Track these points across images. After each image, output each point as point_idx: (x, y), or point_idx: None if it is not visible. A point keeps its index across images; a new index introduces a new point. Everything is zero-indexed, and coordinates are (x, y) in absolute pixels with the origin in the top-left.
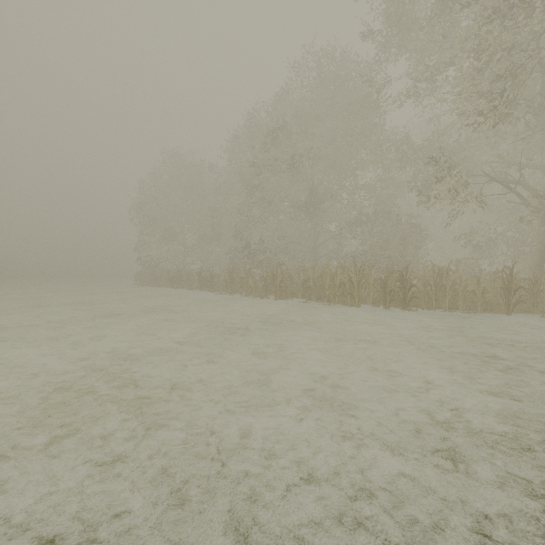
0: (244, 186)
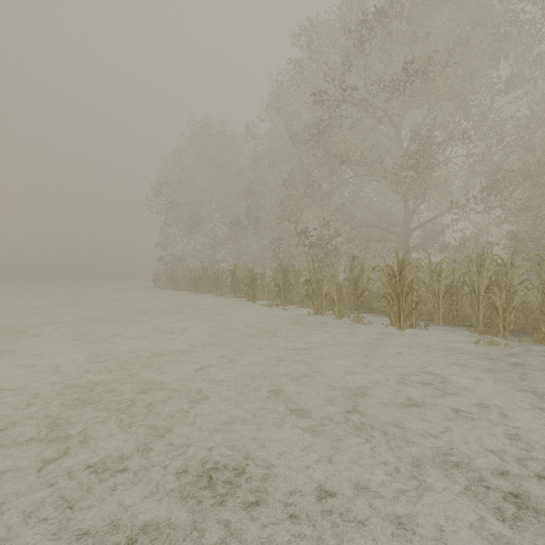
0: (296, 146)
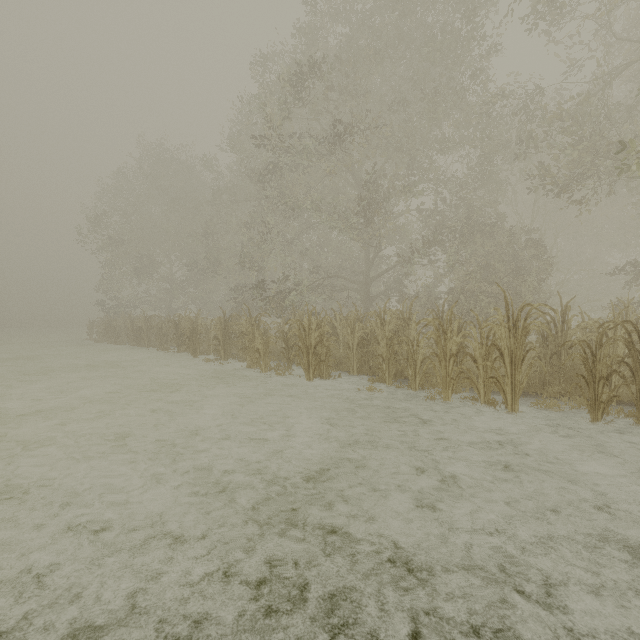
0: (255, 184)
